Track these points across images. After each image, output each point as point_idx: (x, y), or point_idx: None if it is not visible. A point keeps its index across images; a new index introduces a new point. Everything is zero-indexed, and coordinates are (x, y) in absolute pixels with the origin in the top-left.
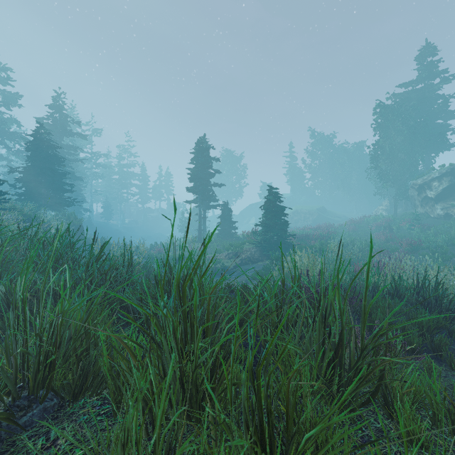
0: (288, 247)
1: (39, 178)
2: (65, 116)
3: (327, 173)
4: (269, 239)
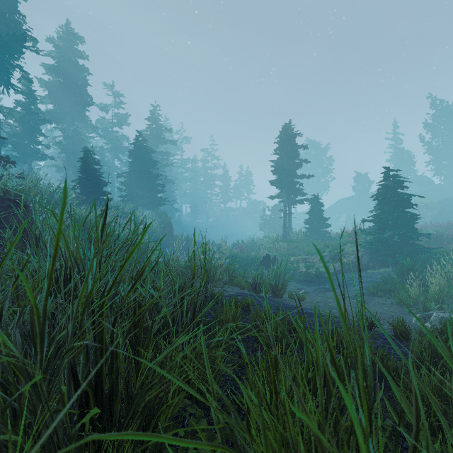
0: (419, 251)
1: (138, 181)
2: (160, 126)
3: None
4: (385, 239)
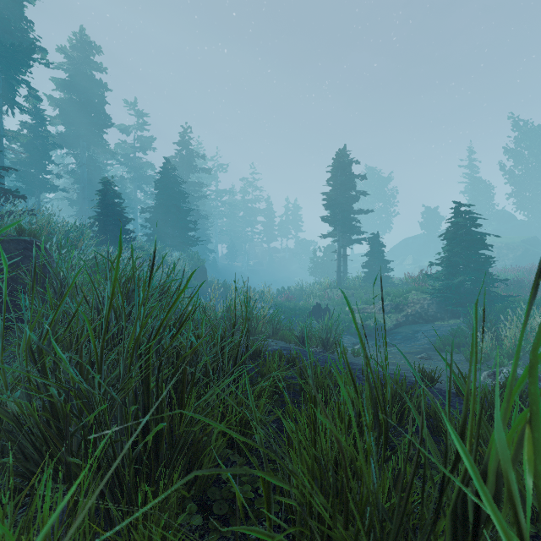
0: (495, 299)
1: (166, 217)
2: (191, 151)
3: (539, 184)
4: (455, 285)
